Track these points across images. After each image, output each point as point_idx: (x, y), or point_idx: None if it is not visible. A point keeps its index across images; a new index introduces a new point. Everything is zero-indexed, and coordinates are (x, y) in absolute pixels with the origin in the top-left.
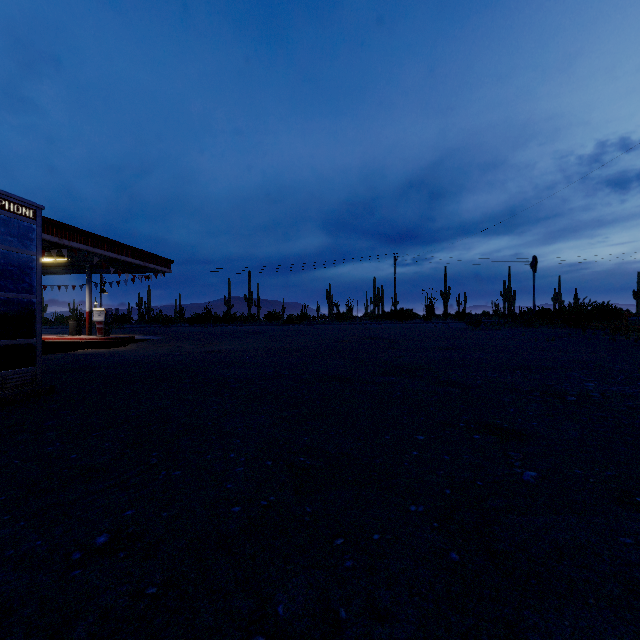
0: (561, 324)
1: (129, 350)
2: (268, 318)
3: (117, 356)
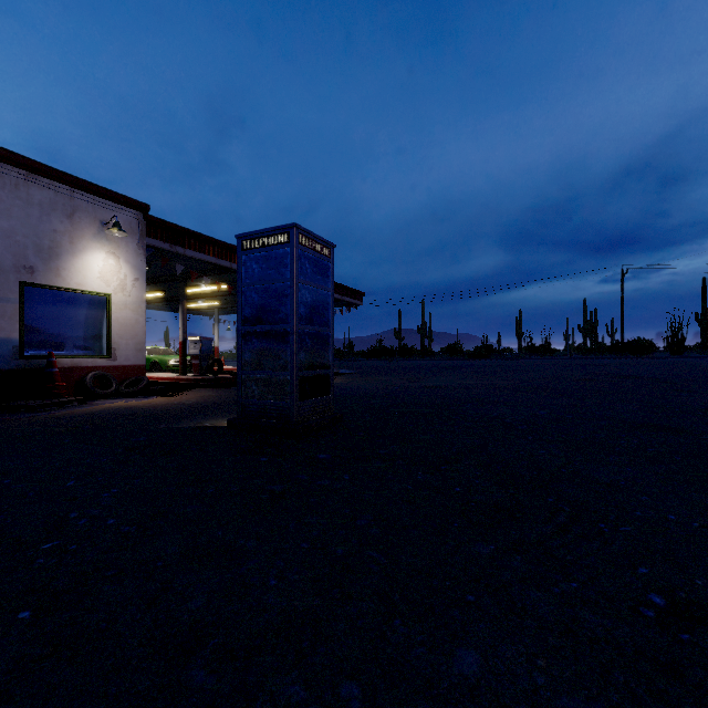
0: None
1: (343, 383)
2: (449, 352)
3: (342, 388)
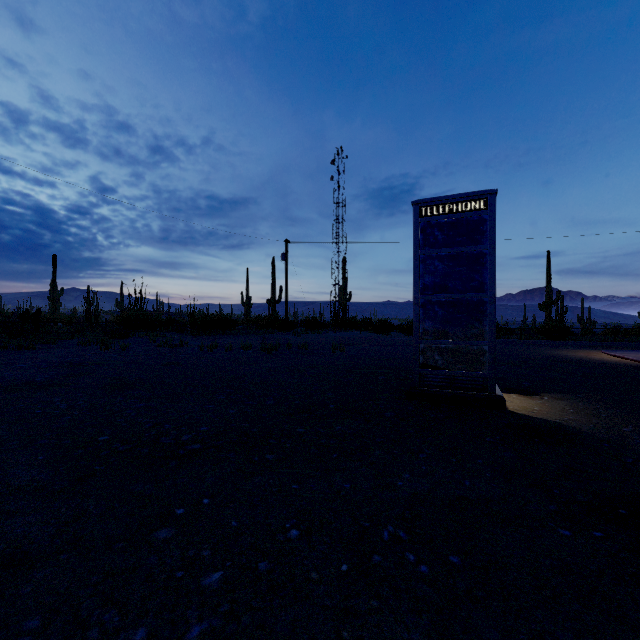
0: None
1: None
2: None
3: None
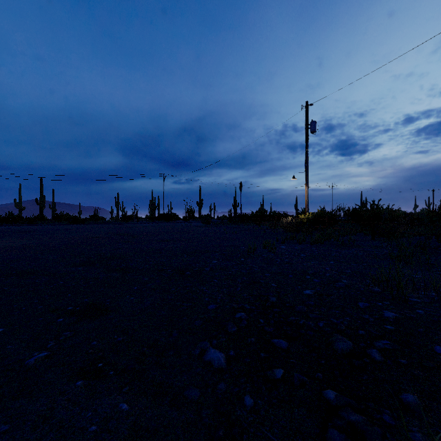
0: (251, 223)
1: None
2: (55, 219)
3: None
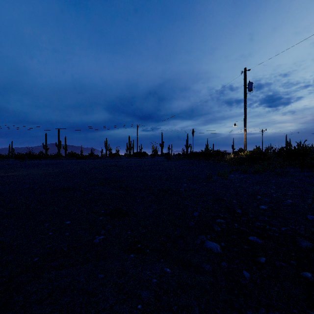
0: (201, 158)
1: None
2: (68, 156)
3: None
